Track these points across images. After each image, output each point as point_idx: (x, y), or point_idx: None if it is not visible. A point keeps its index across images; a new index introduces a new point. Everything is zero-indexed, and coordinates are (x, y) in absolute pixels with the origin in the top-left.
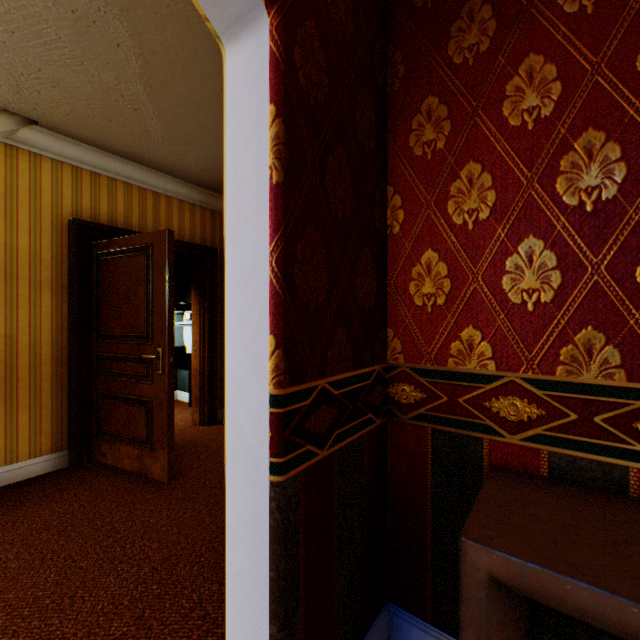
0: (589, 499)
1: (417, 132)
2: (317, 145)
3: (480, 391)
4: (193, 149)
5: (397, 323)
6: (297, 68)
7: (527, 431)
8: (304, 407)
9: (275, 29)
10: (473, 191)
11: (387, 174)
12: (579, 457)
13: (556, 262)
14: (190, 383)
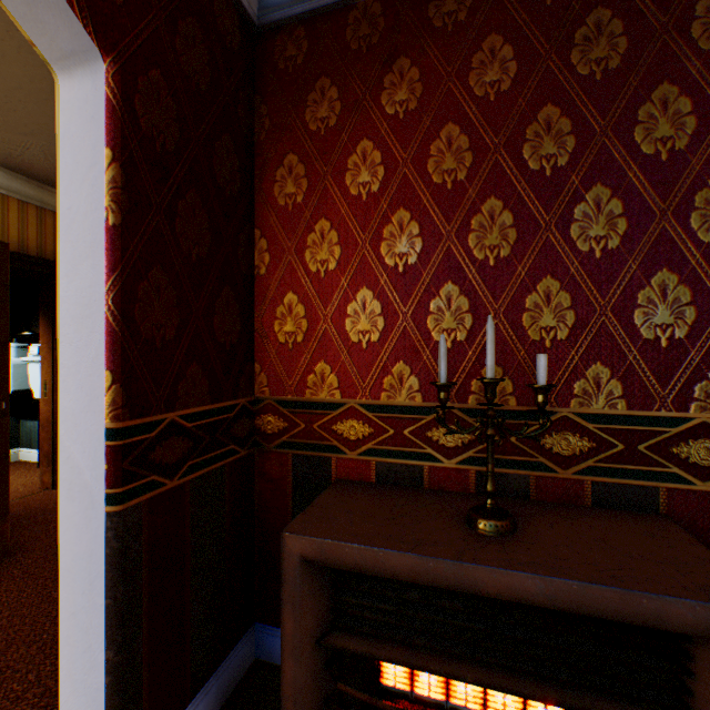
0: (395, 493)
1: (281, 183)
2: (166, 189)
3: (330, 417)
4: (40, 142)
5: (264, 359)
6: (140, 116)
7: (363, 447)
8: (149, 439)
9: (112, 77)
10: (325, 244)
11: (255, 217)
12: (395, 463)
13: (381, 310)
14: (40, 437)
